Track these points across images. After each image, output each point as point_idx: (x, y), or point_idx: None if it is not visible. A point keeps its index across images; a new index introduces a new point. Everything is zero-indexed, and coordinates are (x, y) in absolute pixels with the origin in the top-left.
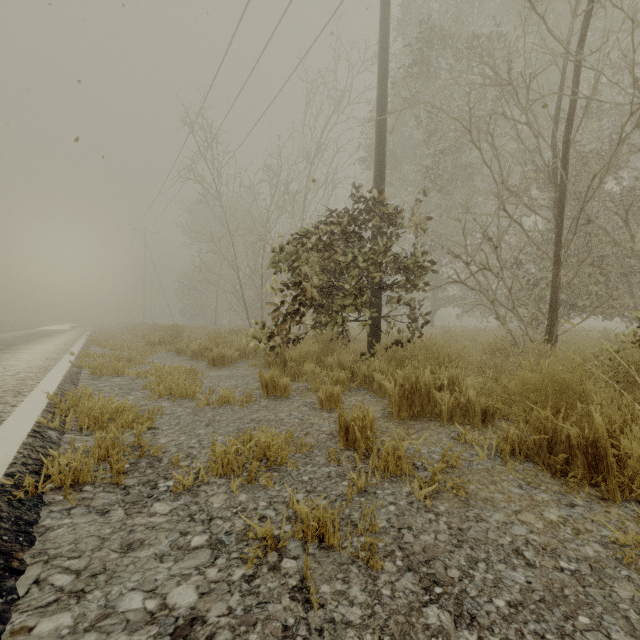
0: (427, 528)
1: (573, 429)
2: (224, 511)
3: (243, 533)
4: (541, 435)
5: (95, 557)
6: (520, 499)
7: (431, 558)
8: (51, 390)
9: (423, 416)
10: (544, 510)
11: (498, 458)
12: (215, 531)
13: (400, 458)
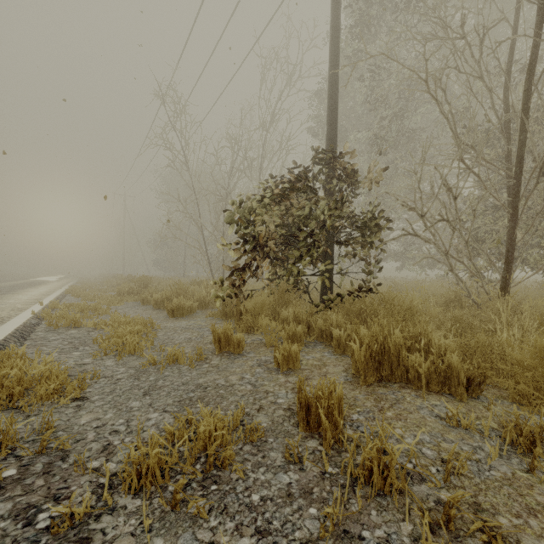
0: None
1: None
2: None
3: None
4: None
5: None
6: None
7: None
8: None
9: (392, 381)
10: None
11: (512, 455)
12: None
13: (390, 468)
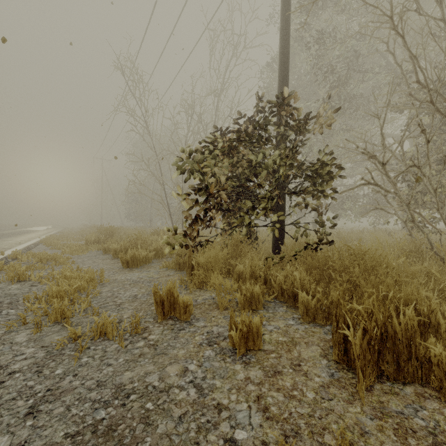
0: None
1: None
2: None
3: None
4: None
5: None
6: None
7: None
8: None
9: (400, 380)
10: None
11: None
12: None
13: None
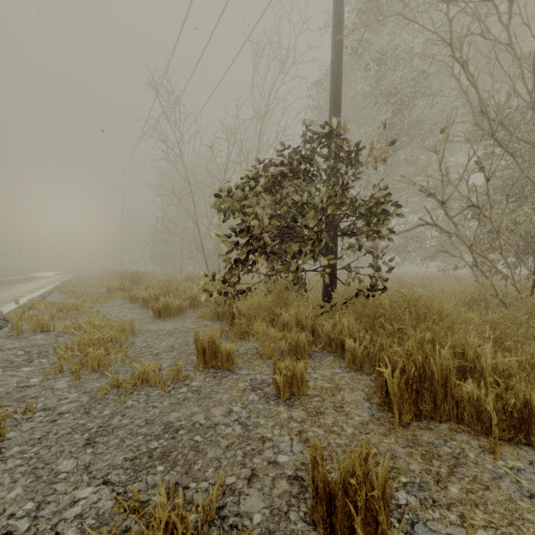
0: None
1: None
2: None
3: None
4: None
5: None
6: None
7: None
8: None
9: (437, 418)
10: None
11: None
12: None
13: None
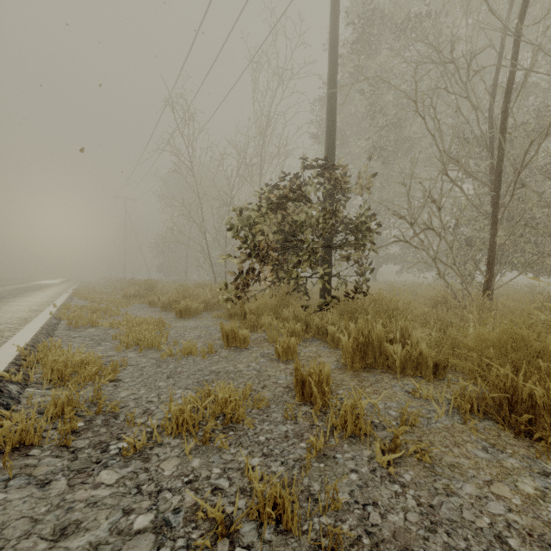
0: (394, 504)
1: (538, 388)
2: (174, 480)
3: (192, 511)
4: (501, 393)
5: (19, 549)
6: (488, 465)
7: (404, 548)
8: (24, 342)
9: (375, 368)
10: (517, 480)
11: (456, 415)
12: (162, 508)
13: (359, 417)
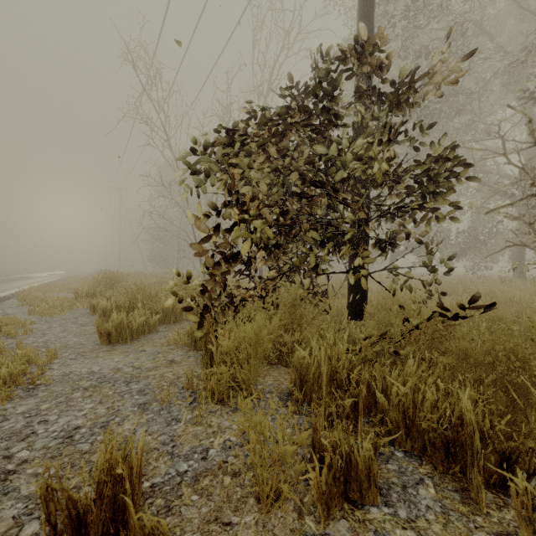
0: None
1: None
2: None
3: None
4: None
5: None
6: None
7: None
8: None
9: None
10: None
11: None
12: None
13: None
